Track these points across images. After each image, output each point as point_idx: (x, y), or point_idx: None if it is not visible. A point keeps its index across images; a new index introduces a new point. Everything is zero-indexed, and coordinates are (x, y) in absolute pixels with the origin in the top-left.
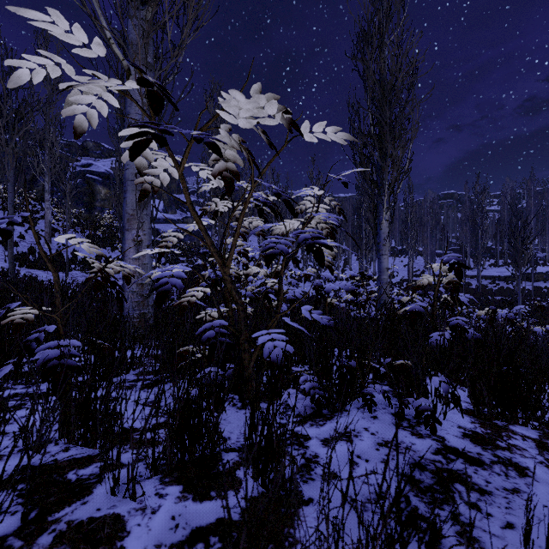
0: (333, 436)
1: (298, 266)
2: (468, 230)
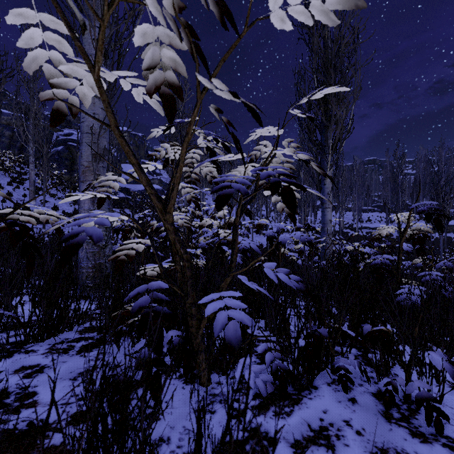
0: (306, 436)
1: (250, 217)
2: (389, 189)
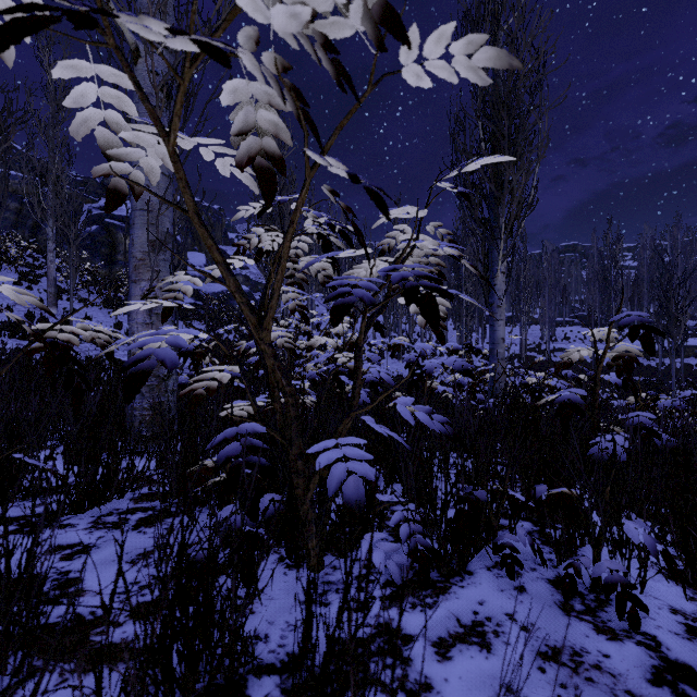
0: (453, 632)
1: (382, 334)
2: (597, 291)
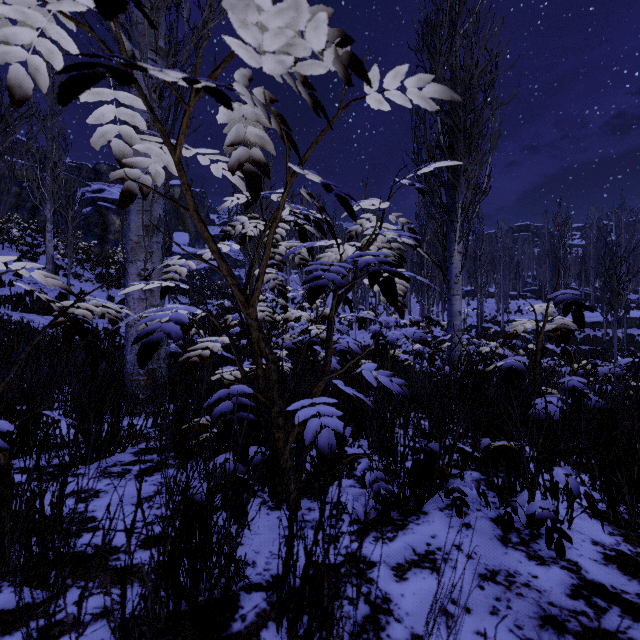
0: (409, 559)
1: (350, 308)
2: (548, 267)
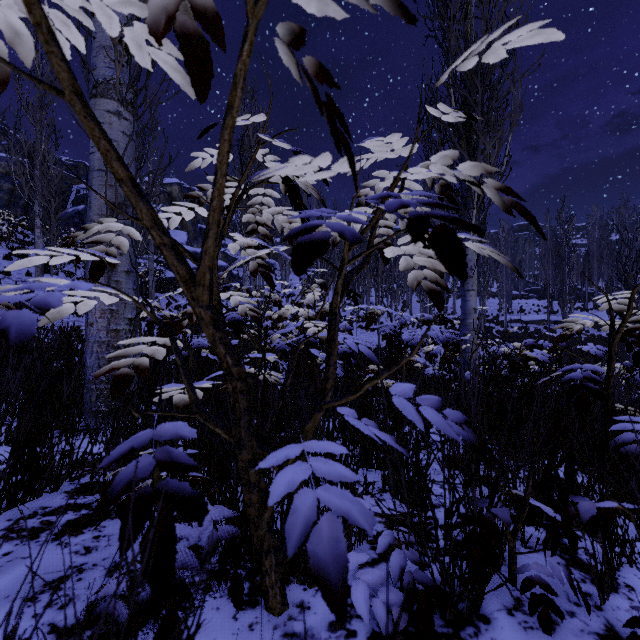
0: None
1: (355, 302)
2: (551, 267)
